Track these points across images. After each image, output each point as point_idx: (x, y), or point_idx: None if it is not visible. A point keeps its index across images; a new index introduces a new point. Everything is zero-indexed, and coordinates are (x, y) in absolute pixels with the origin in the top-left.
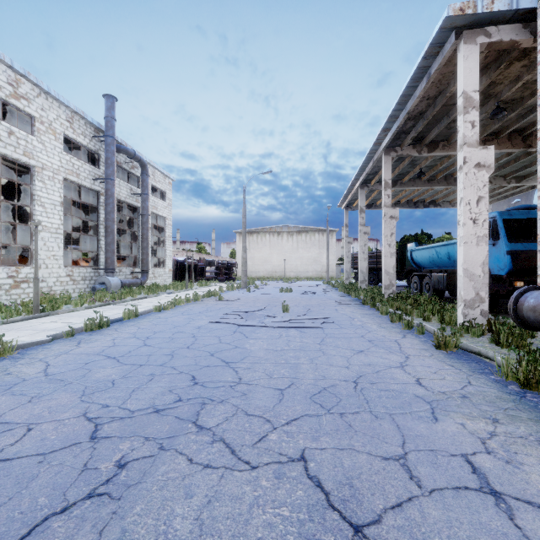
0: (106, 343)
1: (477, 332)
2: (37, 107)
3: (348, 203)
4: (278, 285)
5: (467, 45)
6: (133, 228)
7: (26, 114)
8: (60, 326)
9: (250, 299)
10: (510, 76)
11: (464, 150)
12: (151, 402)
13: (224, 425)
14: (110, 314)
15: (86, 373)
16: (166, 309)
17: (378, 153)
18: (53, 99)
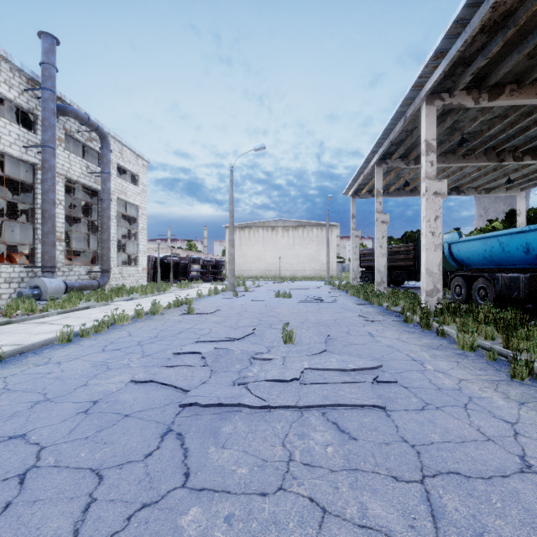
0: None
1: None
2: None
3: (356, 189)
4: (273, 287)
5: None
6: (94, 216)
7: None
8: None
9: (234, 309)
10: None
11: None
12: None
13: None
14: None
15: None
16: (85, 335)
17: (416, 104)
18: None
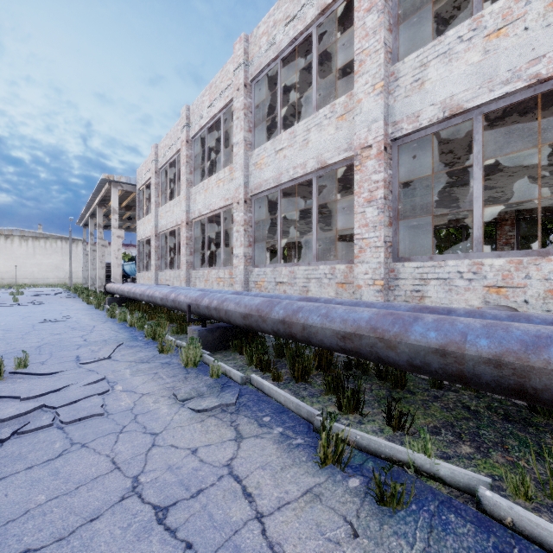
0: None
1: None
2: None
3: (86, 223)
4: (8, 291)
5: (114, 188)
6: None
7: None
8: None
9: None
10: None
11: (113, 230)
12: None
13: None
14: None
15: None
16: None
17: (94, 205)
18: None
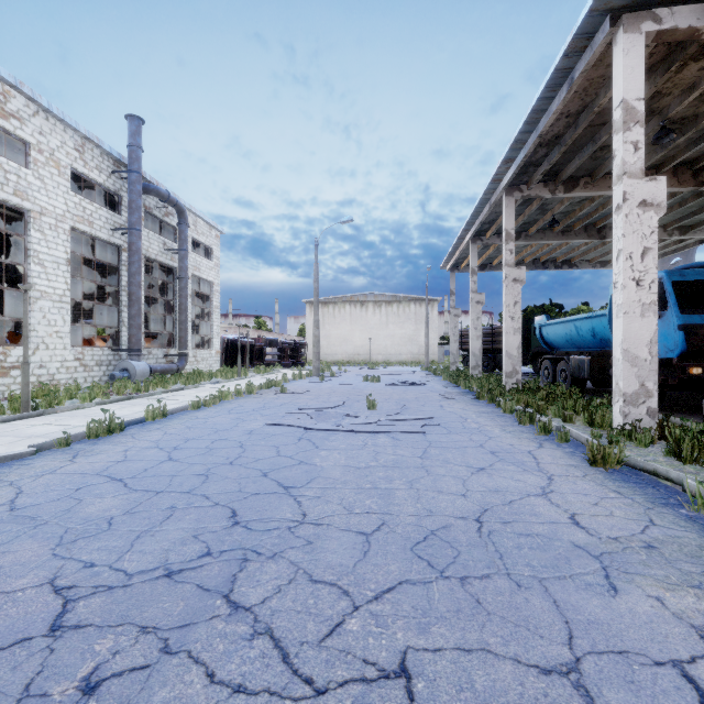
0: (114, 457)
1: (645, 439)
2: (33, 130)
3: (455, 263)
4: (362, 372)
5: (628, 34)
6: (168, 295)
7: (18, 139)
8: (54, 430)
9: (323, 391)
10: (681, 83)
11: (623, 182)
12: (162, 558)
13: (273, 602)
14: (128, 412)
15: (73, 505)
16: (207, 405)
17: (497, 194)
18: (56, 120)
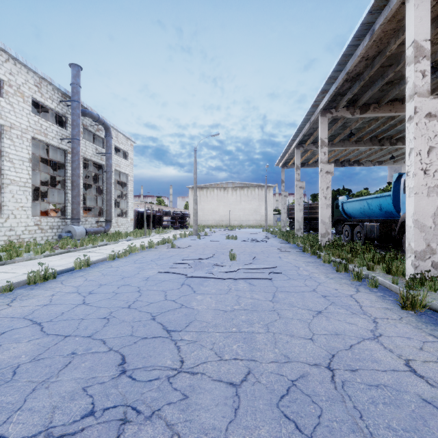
0: (42, 301)
1: (435, 286)
2: (5, 71)
3: (285, 162)
4: (225, 232)
5: None
6: (99, 183)
7: None
8: (7, 277)
9: (199, 246)
10: None
11: (414, 100)
12: (47, 419)
13: None
14: (65, 262)
15: None
16: (120, 257)
17: (315, 115)
18: (21, 65)
